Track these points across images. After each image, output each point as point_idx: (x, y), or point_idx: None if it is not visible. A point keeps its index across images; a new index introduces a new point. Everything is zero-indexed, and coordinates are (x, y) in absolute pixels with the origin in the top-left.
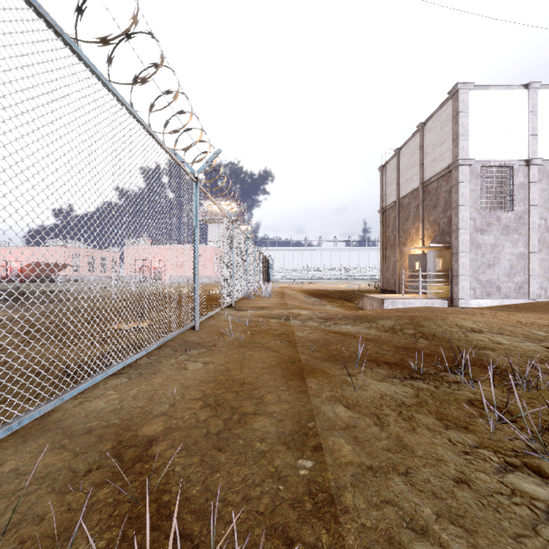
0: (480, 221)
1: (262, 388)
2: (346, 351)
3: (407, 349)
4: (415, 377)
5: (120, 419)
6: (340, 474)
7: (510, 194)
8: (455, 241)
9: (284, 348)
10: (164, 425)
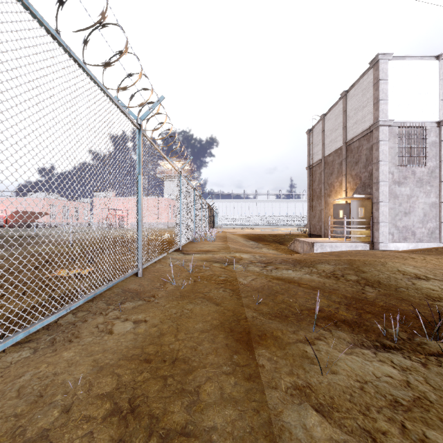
0: (398, 175)
1: (200, 370)
2: (295, 303)
3: (358, 301)
4: (388, 346)
5: None
6: None
7: (424, 151)
8: (375, 192)
9: (227, 300)
10: None
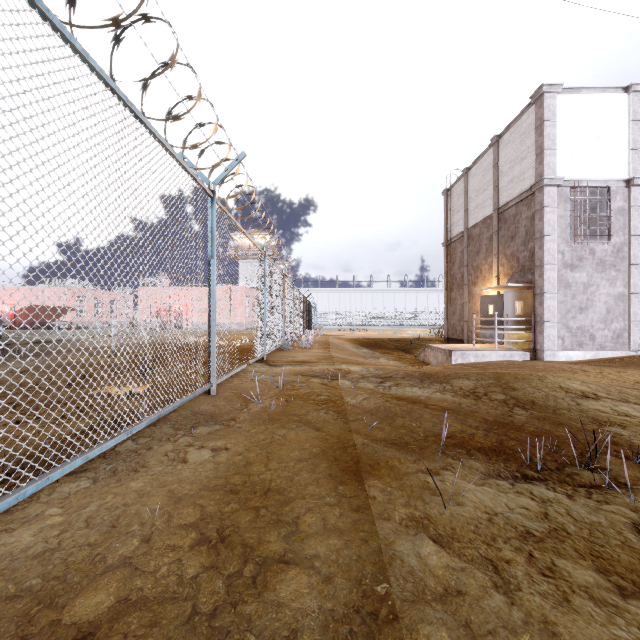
0: (570, 255)
1: (298, 500)
2: (419, 428)
3: (502, 425)
4: (530, 477)
5: (43, 578)
6: None
7: (607, 221)
8: (538, 279)
9: (330, 424)
10: (117, 594)
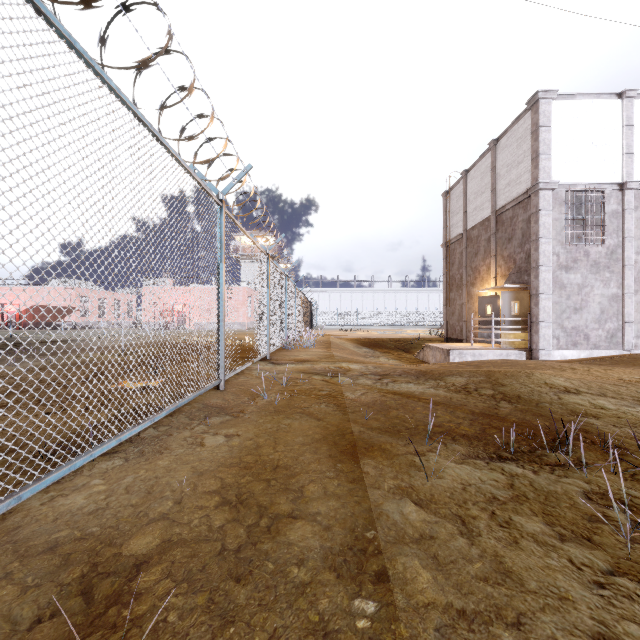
0: (565, 257)
1: (302, 474)
2: (411, 419)
3: (487, 416)
4: (504, 458)
5: (101, 527)
6: (418, 628)
7: (601, 224)
8: (534, 280)
9: (331, 415)
10: (161, 537)
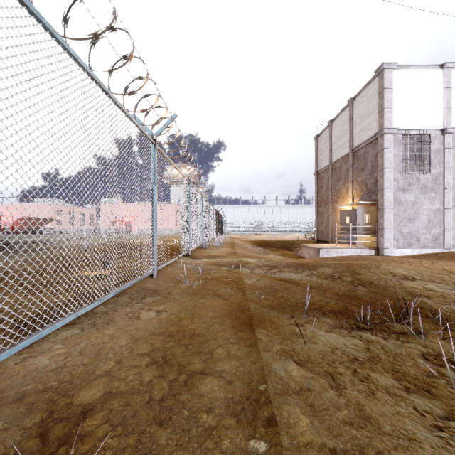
0: (402, 182)
1: (212, 340)
2: (292, 298)
3: (348, 297)
4: (362, 328)
5: (58, 382)
6: None
7: (428, 158)
8: (380, 199)
9: (234, 296)
10: (104, 389)
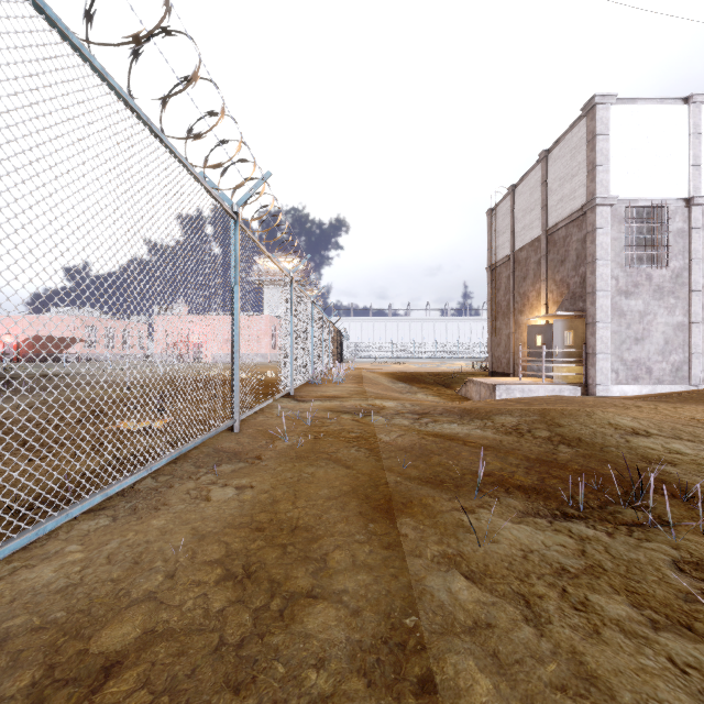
0: (625, 281)
1: (326, 538)
2: (456, 466)
3: (545, 463)
4: (570, 515)
5: (68, 611)
6: None
7: (665, 244)
8: (590, 307)
9: (362, 462)
10: (143, 626)
